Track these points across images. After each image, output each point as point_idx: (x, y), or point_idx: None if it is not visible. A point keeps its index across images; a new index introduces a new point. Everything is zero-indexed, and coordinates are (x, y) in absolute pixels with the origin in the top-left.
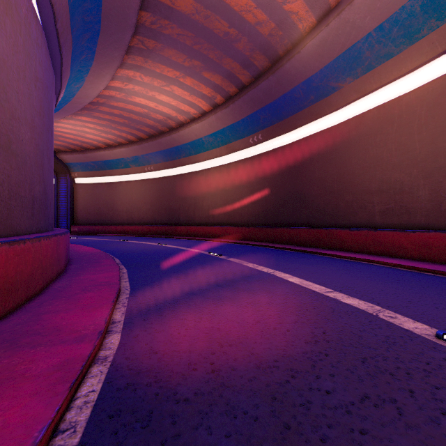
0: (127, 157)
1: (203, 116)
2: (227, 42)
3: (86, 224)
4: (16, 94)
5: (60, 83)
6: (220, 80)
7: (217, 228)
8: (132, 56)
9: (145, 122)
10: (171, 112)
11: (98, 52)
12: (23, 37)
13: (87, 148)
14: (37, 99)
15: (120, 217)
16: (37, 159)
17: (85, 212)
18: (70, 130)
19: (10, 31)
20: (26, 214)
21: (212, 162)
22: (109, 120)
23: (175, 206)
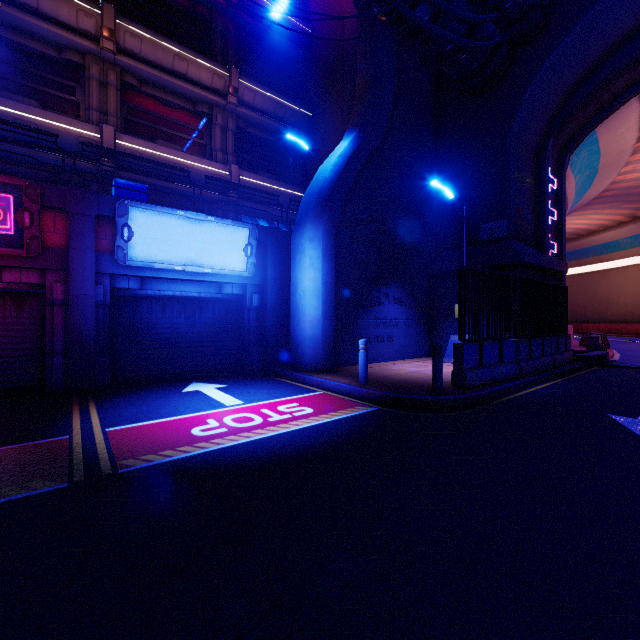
0: None
1: (619, 225)
2: None
3: None
4: None
5: None
6: None
7: (638, 325)
8: None
9: None
10: (582, 226)
11: None
12: None
13: None
14: None
15: None
16: None
17: None
18: None
19: None
20: None
21: (631, 260)
22: None
23: (580, 304)
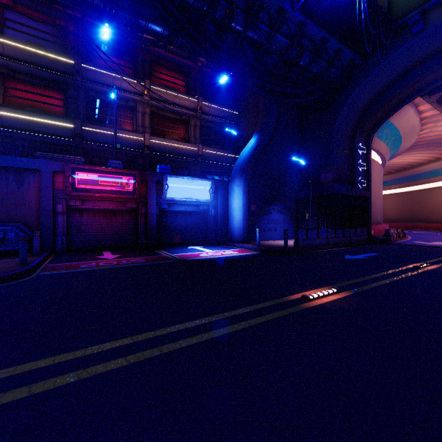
0: None
1: (437, 159)
2: None
3: None
4: None
5: None
6: None
7: None
8: None
9: (395, 166)
10: (413, 161)
11: None
12: None
13: None
14: None
15: None
16: None
17: None
18: None
19: None
20: None
21: None
22: None
23: (416, 210)
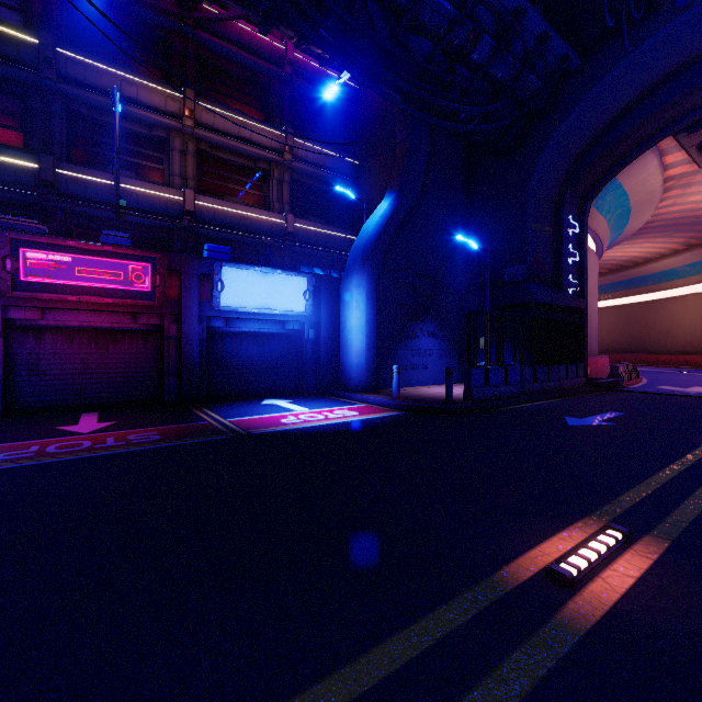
0: None
1: (675, 253)
2: (696, 223)
3: None
4: None
5: None
6: (693, 234)
7: (696, 356)
8: None
9: (608, 263)
10: (638, 254)
11: None
12: None
13: None
14: None
15: None
16: None
17: None
18: None
19: None
20: None
21: (690, 288)
22: None
23: (640, 334)
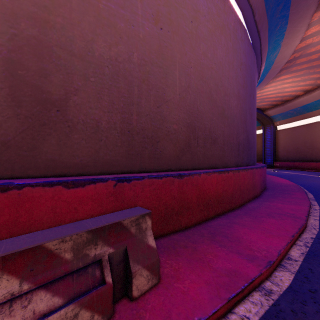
0: None
1: None
2: None
3: (286, 160)
4: (227, 79)
5: (261, 59)
6: None
7: None
8: None
9: None
10: None
11: (291, 13)
12: (232, 41)
13: (286, 100)
14: (241, 77)
15: (319, 154)
16: (241, 117)
17: (285, 151)
18: (272, 91)
19: (223, 42)
20: (233, 154)
21: None
22: (306, 69)
23: None
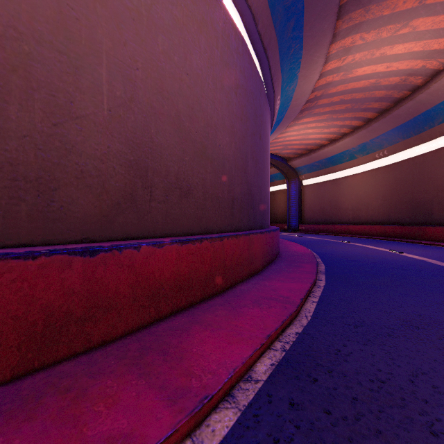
0: (351, 147)
1: None
2: None
3: (312, 223)
4: (212, 104)
5: (273, 89)
6: None
7: None
8: (346, 16)
9: (373, 96)
10: (412, 64)
11: (306, 36)
12: (220, 50)
13: (311, 149)
14: (237, 105)
15: (344, 216)
16: (238, 162)
17: (310, 212)
18: (296, 136)
19: (204, 47)
20: (224, 214)
21: None
22: (329, 113)
23: (424, 198)
